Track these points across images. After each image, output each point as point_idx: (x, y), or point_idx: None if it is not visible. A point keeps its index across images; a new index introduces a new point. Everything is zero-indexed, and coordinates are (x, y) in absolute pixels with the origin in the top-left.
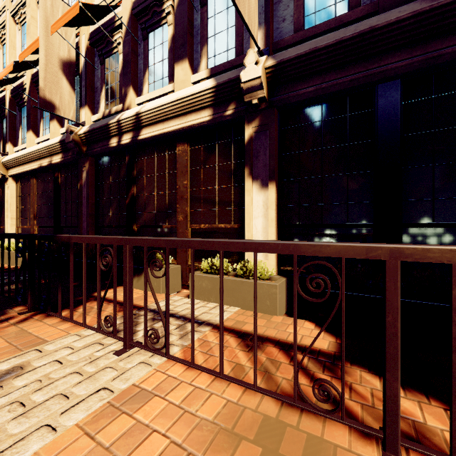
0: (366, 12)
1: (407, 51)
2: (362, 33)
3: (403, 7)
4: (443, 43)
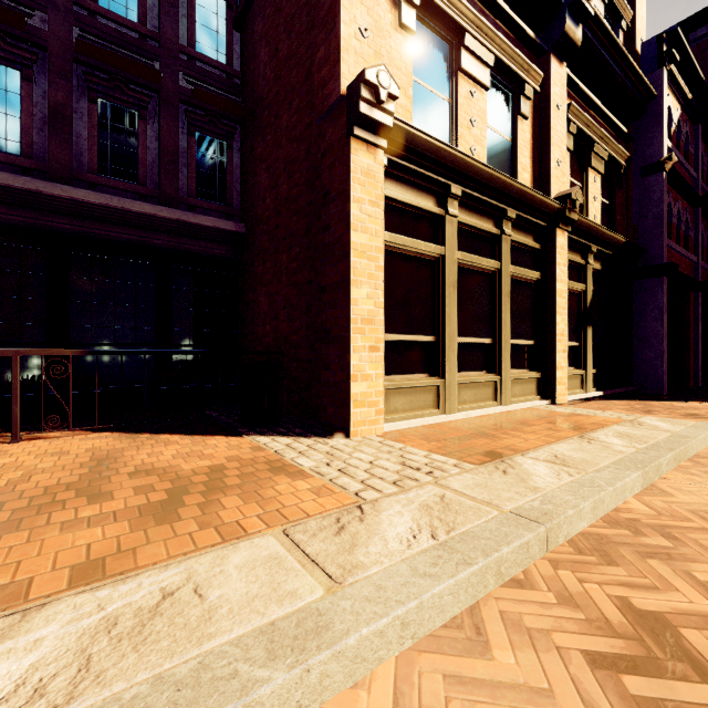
0: (39, 168)
1: (70, 219)
2: (30, 191)
3: (66, 187)
4: (94, 225)
